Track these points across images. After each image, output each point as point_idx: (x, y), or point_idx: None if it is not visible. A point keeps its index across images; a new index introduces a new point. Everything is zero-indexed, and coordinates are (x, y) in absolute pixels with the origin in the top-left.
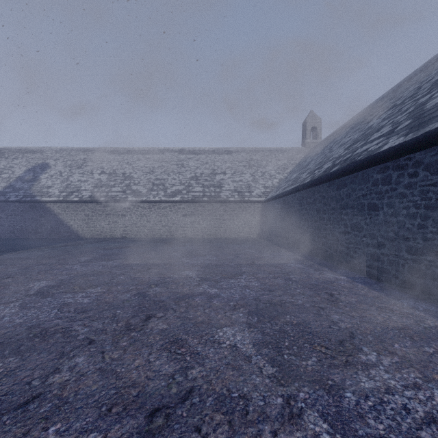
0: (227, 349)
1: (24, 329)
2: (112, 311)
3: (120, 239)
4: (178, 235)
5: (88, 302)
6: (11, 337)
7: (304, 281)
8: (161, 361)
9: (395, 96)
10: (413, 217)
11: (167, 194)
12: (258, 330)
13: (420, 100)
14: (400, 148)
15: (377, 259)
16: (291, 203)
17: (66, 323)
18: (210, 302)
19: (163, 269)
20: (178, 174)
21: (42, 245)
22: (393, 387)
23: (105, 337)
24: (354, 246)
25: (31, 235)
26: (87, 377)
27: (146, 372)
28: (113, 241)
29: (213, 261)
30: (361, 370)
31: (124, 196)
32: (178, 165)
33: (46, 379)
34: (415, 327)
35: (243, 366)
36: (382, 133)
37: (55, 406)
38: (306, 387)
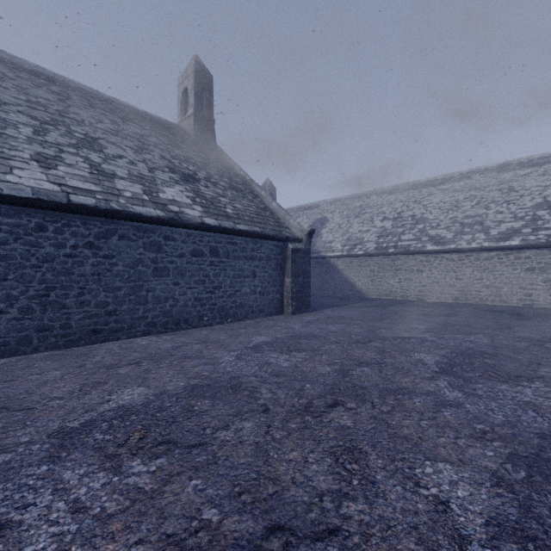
0: None
1: (537, 438)
2: None
3: (418, 302)
4: (515, 302)
5: None
6: (536, 447)
7: None
8: None
9: None
10: None
11: (491, 236)
12: None
13: None
14: None
15: None
16: None
17: None
18: None
19: None
20: (507, 204)
21: (341, 303)
22: None
23: None
24: None
25: (317, 292)
26: None
27: None
28: (415, 305)
29: None
30: None
31: (419, 245)
32: (503, 191)
33: None
34: None
35: None
36: None
37: None
38: None
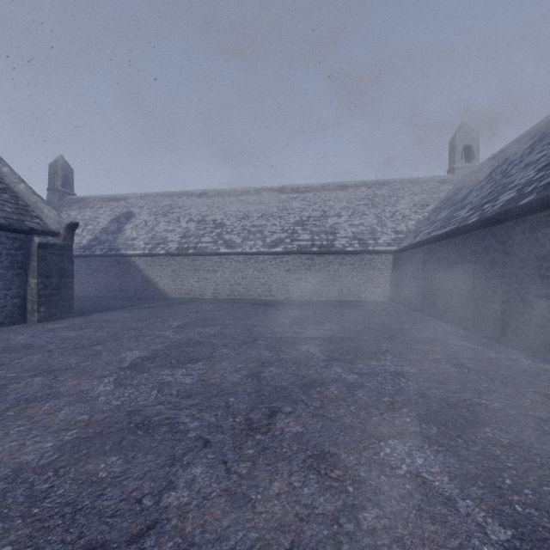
0: (408, 479)
1: (124, 415)
2: (223, 397)
3: (211, 299)
4: (280, 296)
5: (191, 382)
6: (110, 425)
7: (487, 370)
8: (311, 488)
9: None
10: None
11: (266, 243)
12: (446, 449)
13: None
14: None
15: None
16: (443, 253)
17: (171, 411)
18: (353, 395)
19: (273, 342)
20: (280, 219)
21: (128, 305)
22: None
23: (223, 437)
24: None
25: (116, 294)
26: (213, 502)
27: (294, 506)
28: (204, 302)
29: (336, 333)
30: None
31: (215, 248)
32: (279, 208)
33: (160, 498)
34: None
35: (447, 517)
36: None
37: (179, 549)
38: None
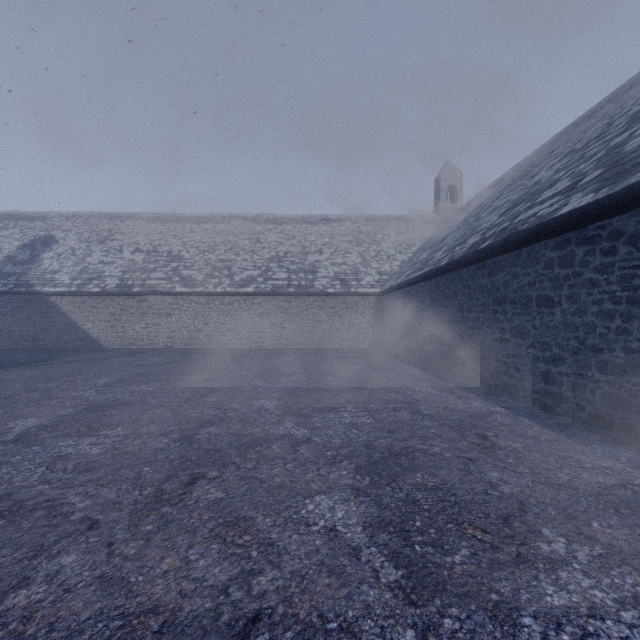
0: (321, 535)
1: None
2: (136, 468)
3: (164, 350)
4: (251, 344)
5: (99, 453)
6: None
7: (441, 415)
8: (209, 559)
9: (573, 138)
10: (608, 317)
11: (234, 282)
12: (371, 499)
13: (614, 140)
14: (588, 211)
15: (551, 381)
16: (420, 296)
17: (57, 491)
18: (295, 452)
19: (224, 398)
20: (252, 254)
21: (42, 360)
22: (600, 603)
23: (118, 515)
24: (516, 361)
25: (27, 345)
26: (76, 594)
27: (181, 582)
28: (152, 354)
29: (302, 384)
30: (543, 572)
31: (169, 286)
32: (252, 240)
33: (2, 600)
34: (620, 491)
35: (346, 567)
36: (557, 189)
37: None
38: (455, 606)
